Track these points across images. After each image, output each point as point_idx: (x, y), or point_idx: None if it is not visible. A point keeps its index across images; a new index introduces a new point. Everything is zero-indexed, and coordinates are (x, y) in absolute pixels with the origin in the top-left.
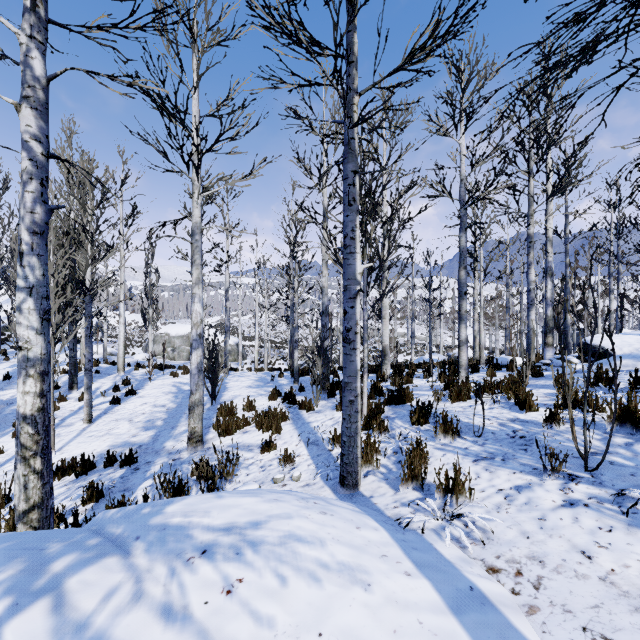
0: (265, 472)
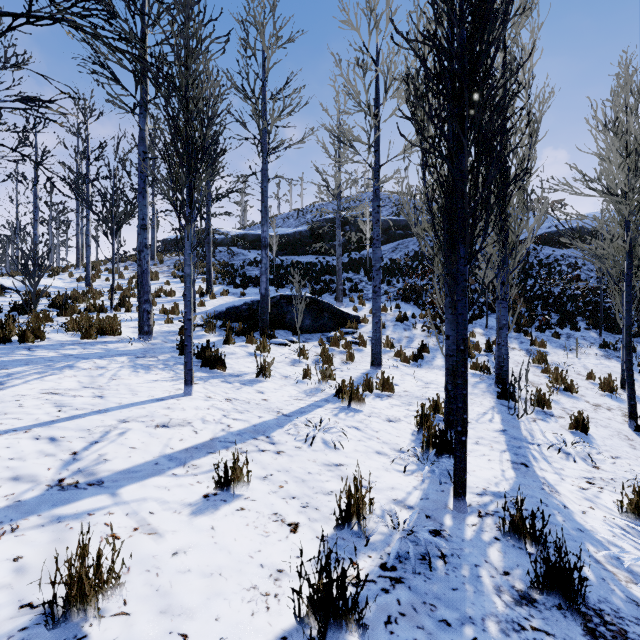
0: (175, 326)
